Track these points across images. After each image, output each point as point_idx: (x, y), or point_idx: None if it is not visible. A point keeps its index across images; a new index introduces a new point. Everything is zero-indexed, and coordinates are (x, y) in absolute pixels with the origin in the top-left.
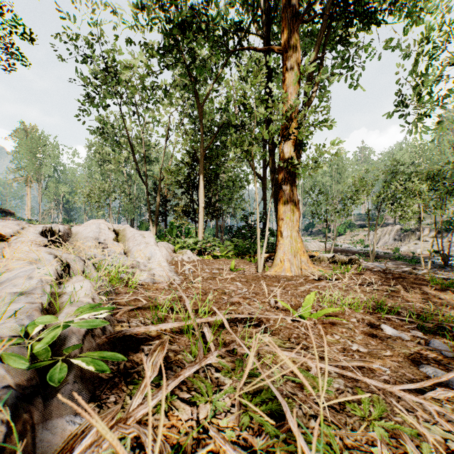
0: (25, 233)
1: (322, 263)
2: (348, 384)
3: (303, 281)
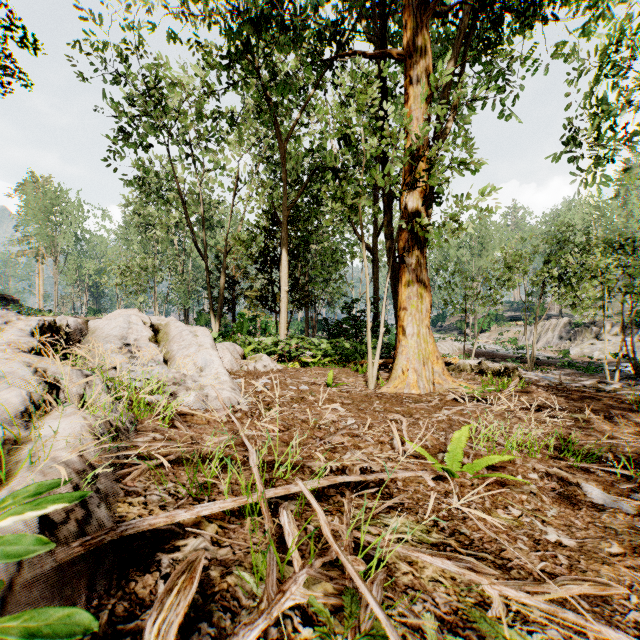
0: (8, 330)
1: (463, 374)
2: (572, 639)
3: (439, 402)
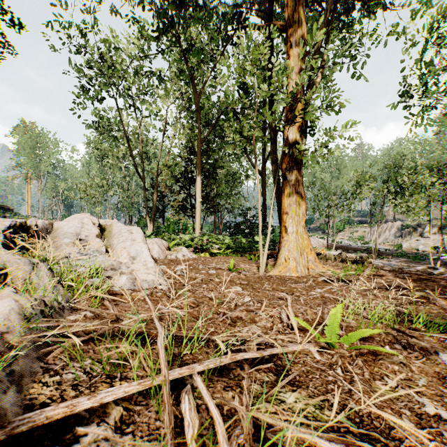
0: None
1: (328, 261)
2: None
3: (313, 283)
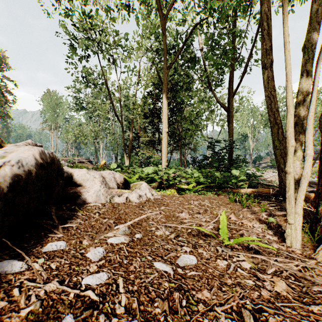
0: None
1: None
2: None
3: None
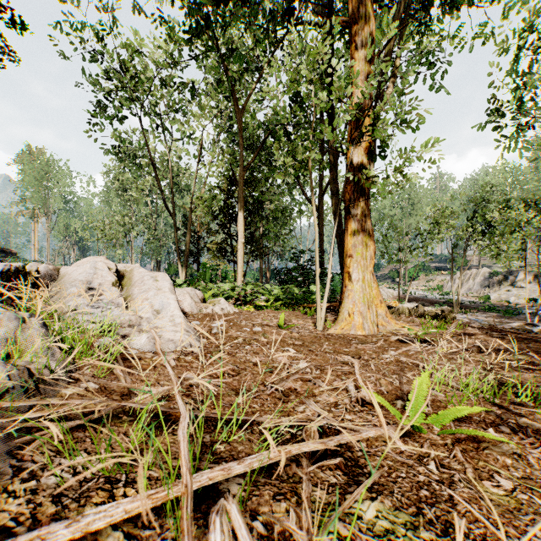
0: None
1: (402, 316)
2: None
3: (384, 343)
